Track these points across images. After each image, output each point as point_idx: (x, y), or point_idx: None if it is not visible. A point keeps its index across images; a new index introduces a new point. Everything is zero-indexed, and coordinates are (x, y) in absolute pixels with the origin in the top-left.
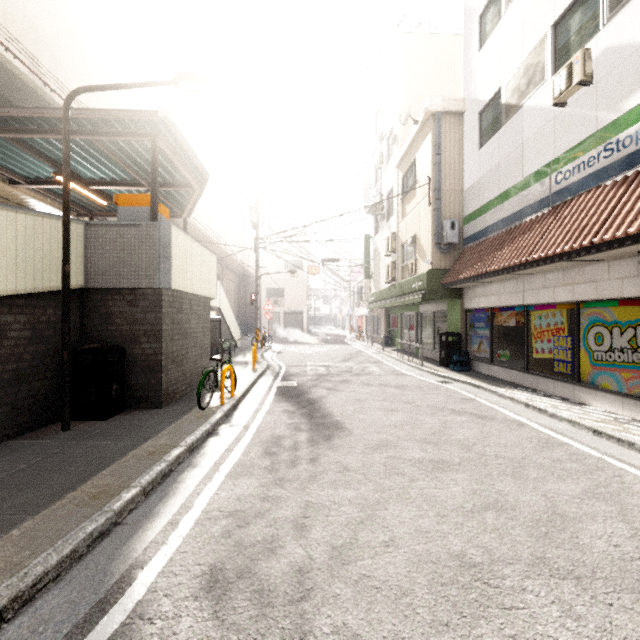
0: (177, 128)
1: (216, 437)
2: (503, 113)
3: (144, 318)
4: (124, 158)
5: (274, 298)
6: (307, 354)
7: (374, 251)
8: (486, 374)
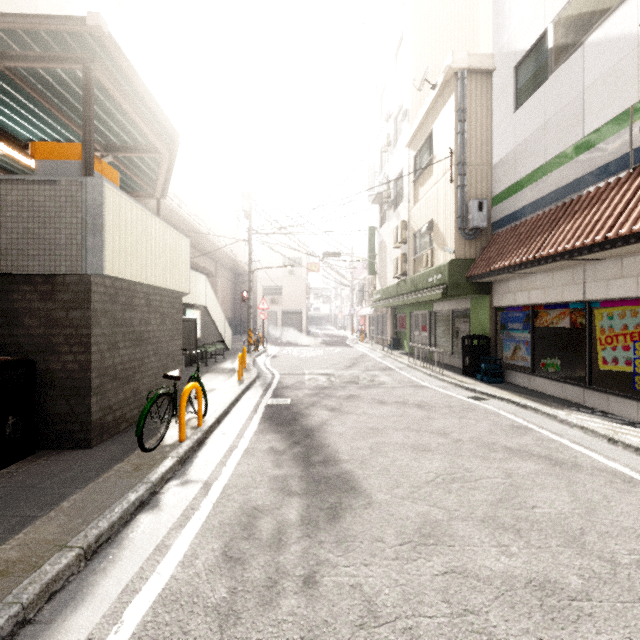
0: (121, 52)
1: (152, 511)
2: (552, 59)
3: (65, 317)
4: (61, 106)
5: (271, 297)
6: (305, 358)
7: (379, 244)
8: (525, 387)
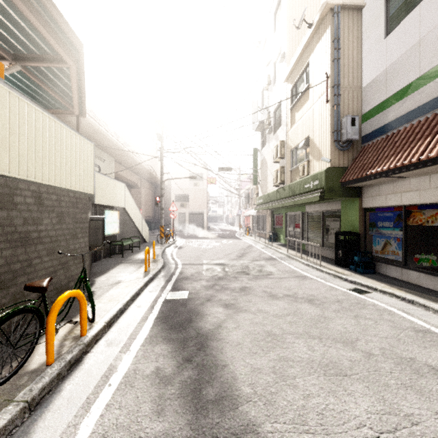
0: None
1: None
2: None
3: None
4: None
5: (181, 202)
6: (205, 249)
7: (261, 161)
8: (398, 278)
